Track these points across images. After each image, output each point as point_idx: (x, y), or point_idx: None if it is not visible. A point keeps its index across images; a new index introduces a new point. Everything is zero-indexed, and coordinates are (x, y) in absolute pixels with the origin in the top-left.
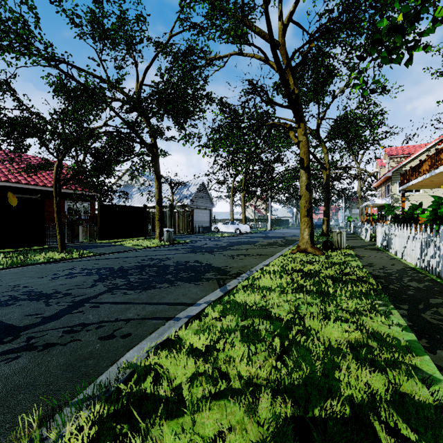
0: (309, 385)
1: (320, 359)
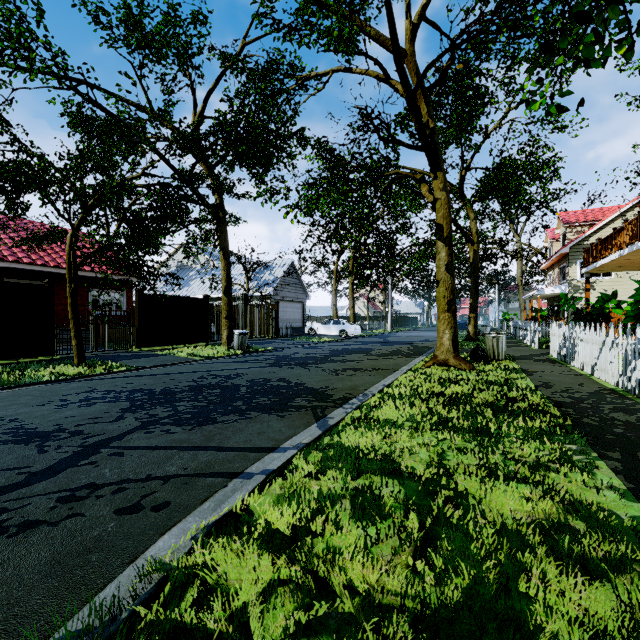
0: (478, 611)
1: (493, 557)
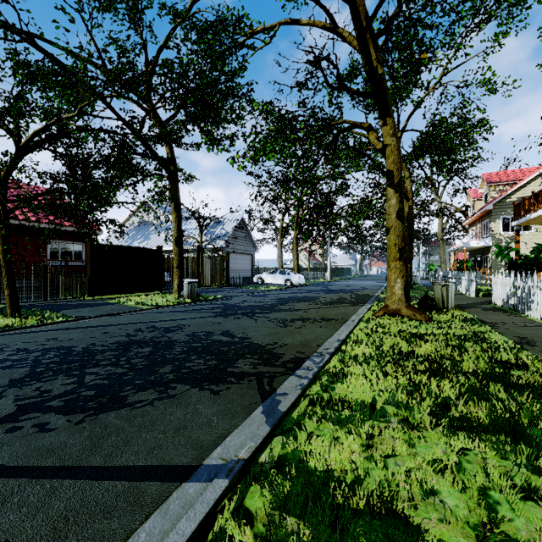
0: None
1: None
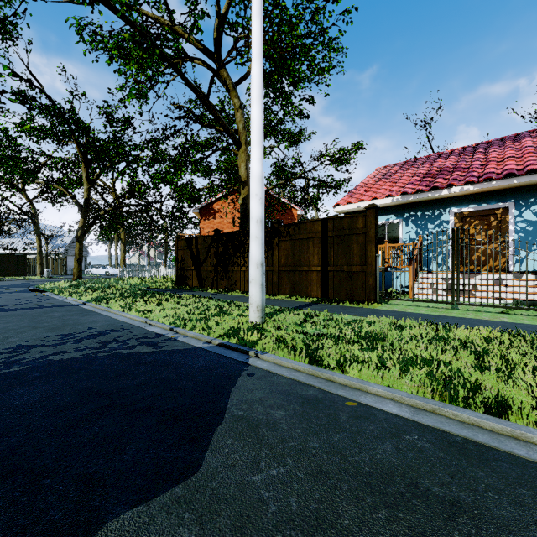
0: None
1: None
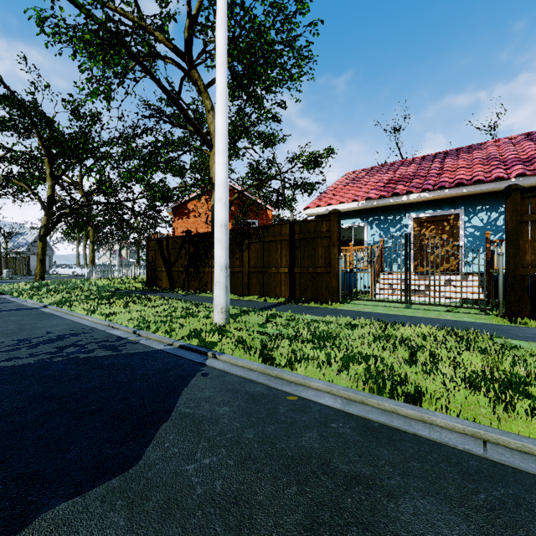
0: None
1: None
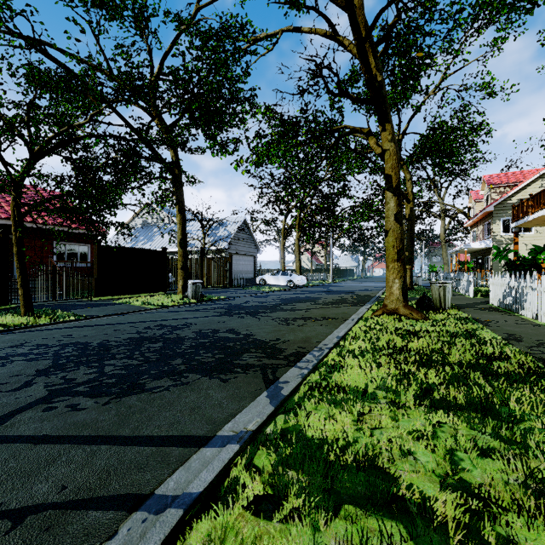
0: None
1: None
